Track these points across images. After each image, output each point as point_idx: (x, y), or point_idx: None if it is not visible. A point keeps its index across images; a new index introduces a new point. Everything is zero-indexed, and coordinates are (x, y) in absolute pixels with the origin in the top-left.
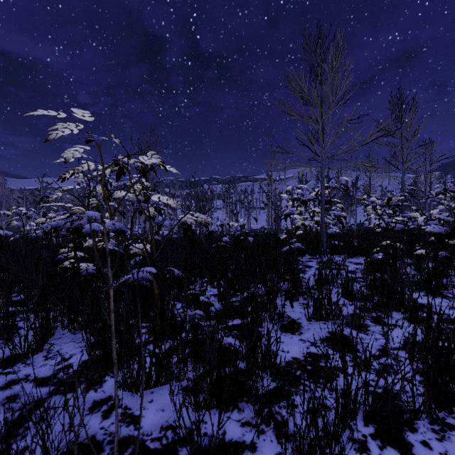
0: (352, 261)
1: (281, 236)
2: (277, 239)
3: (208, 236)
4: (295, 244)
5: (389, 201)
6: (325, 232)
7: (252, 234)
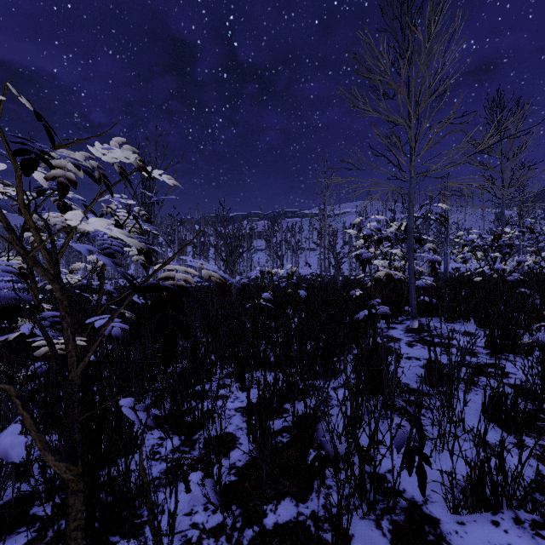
0: (457, 330)
1: (354, 294)
2: (348, 298)
3: (240, 291)
4: (378, 307)
5: (497, 239)
6: (414, 284)
7: (303, 285)
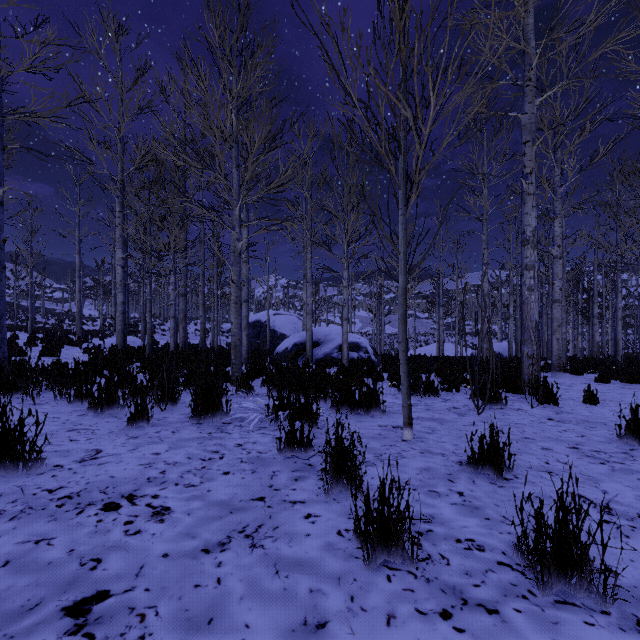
0: None
1: None
2: None
3: None
4: None
5: None
6: None
7: None
